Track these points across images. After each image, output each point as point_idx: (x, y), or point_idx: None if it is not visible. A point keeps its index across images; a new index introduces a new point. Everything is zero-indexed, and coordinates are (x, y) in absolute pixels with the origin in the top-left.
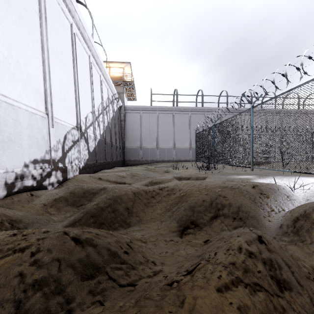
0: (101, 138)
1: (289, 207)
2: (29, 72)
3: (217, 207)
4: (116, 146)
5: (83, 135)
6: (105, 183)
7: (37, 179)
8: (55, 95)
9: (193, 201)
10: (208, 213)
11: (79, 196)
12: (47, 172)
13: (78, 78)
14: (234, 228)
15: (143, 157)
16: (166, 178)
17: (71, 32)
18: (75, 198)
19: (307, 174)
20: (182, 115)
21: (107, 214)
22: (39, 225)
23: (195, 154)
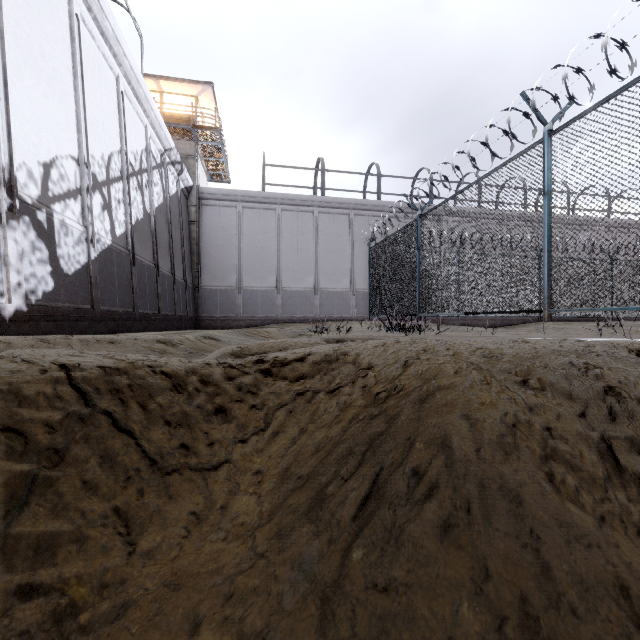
0: (119, 245)
1: None
2: None
3: None
4: (173, 279)
5: (26, 213)
6: None
7: None
8: None
9: (481, 441)
10: None
11: None
12: None
13: (10, 26)
14: None
15: (245, 310)
16: (295, 344)
17: None
18: None
19: None
20: (334, 217)
21: None
22: None
23: (362, 304)
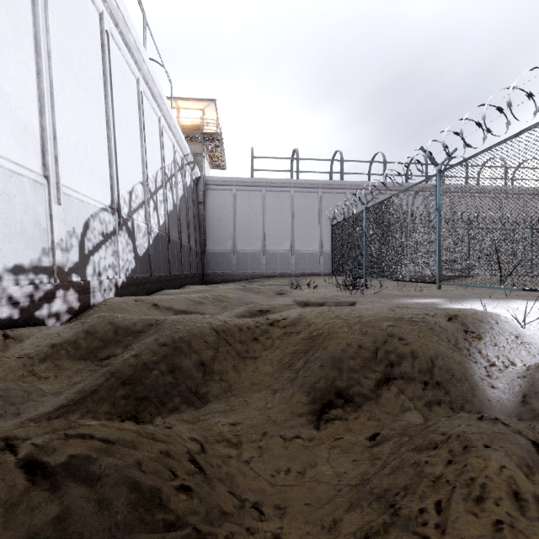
0: (161, 231)
1: (523, 358)
2: (5, 89)
3: (387, 361)
4: (189, 248)
5: (124, 224)
6: (164, 314)
7: (21, 306)
8: (64, 143)
9: (337, 348)
10: (371, 373)
11: (105, 340)
12: (45, 291)
13: (115, 117)
14: (427, 406)
15: (238, 268)
16: (280, 304)
17: (100, 28)
18: (96, 343)
19: (530, 296)
20: (306, 195)
21: (156, 377)
22: (3, 406)
23: (328, 263)
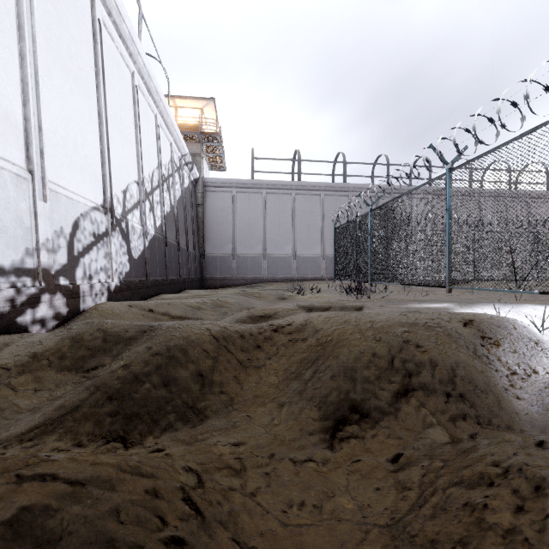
0: (158, 233)
1: (545, 366)
2: None
3: (405, 370)
4: (188, 251)
5: (117, 225)
6: (160, 320)
7: (1, 311)
8: (51, 136)
9: (350, 356)
10: (388, 384)
11: (93, 348)
12: (28, 295)
13: (108, 112)
14: (452, 421)
15: (238, 272)
16: (283, 309)
17: (92, 16)
18: (83, 352)
19: (538, 301)
20: (308, 197)
21: (148, 391)
22: None
23: (331, 267)
